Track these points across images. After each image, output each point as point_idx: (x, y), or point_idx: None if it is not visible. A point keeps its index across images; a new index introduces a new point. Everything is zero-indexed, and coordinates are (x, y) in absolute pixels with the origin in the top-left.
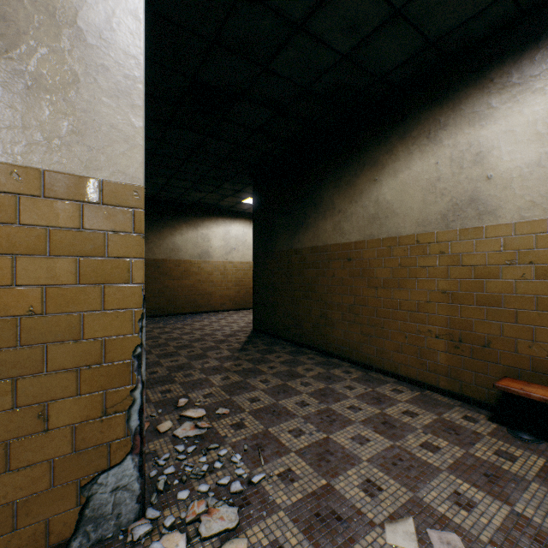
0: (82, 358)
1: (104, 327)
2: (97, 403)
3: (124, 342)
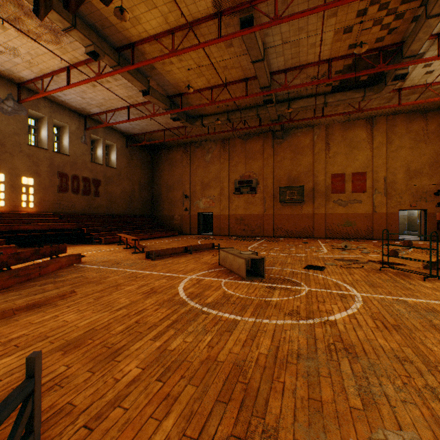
0: (403, 224)
1: (404, 223)
2: (404, 227)
3: (405, 224)
